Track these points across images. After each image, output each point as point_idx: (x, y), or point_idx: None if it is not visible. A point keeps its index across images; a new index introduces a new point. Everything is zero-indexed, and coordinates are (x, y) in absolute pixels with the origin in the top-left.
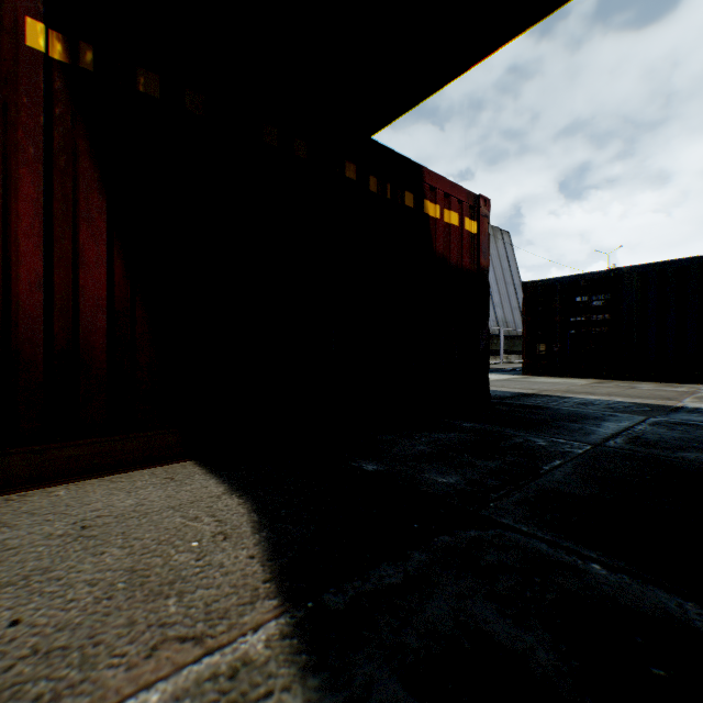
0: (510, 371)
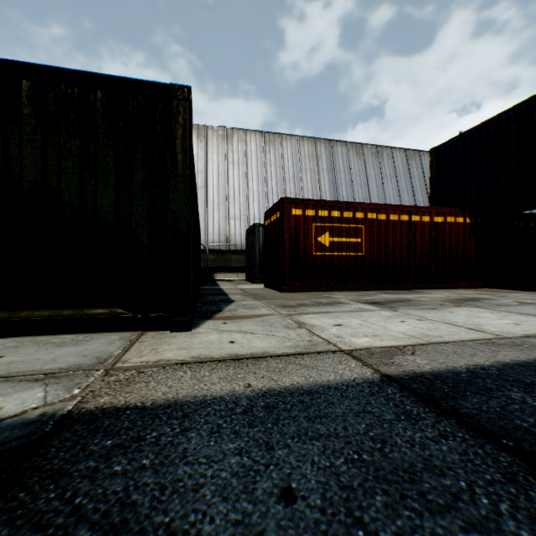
0: None
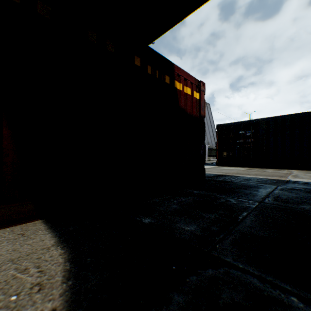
0: (211, 164)
